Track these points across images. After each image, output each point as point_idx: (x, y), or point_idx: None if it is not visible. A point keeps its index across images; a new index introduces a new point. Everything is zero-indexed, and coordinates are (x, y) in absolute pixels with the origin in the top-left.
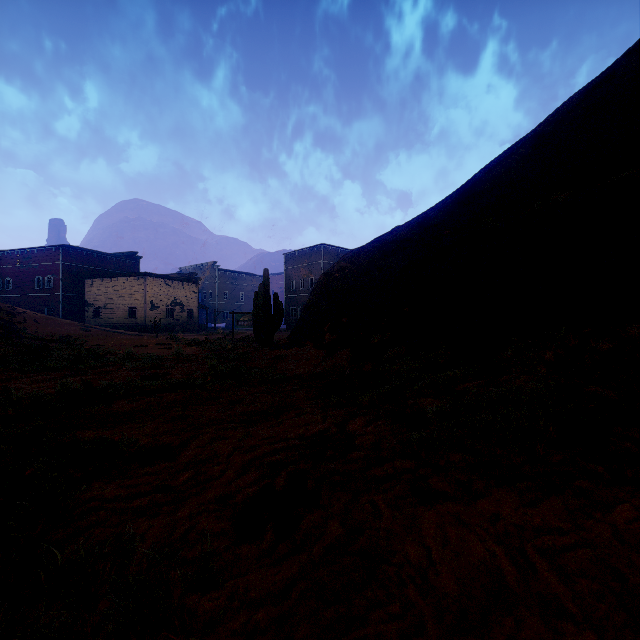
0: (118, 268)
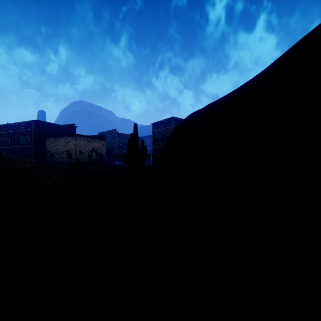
0: (64, 132)
